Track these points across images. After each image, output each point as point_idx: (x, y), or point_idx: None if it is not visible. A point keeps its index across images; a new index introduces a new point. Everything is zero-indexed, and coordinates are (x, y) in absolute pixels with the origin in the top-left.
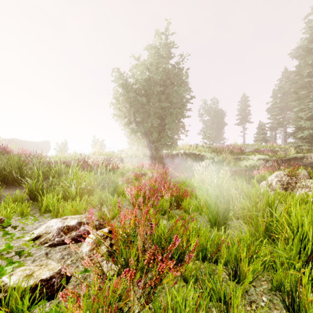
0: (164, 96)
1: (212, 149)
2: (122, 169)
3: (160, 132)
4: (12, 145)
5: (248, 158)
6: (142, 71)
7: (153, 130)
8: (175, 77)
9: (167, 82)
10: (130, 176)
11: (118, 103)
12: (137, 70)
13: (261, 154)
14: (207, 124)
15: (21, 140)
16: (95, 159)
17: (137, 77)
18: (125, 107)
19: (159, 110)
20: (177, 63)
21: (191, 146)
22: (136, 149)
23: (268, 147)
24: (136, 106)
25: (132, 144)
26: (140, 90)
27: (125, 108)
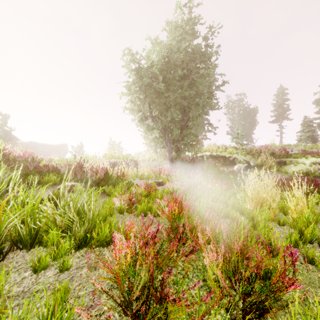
0: (187, 81)
1: (244, 151)
2: (134, 176)
3: (182, 129)
4: (30, 148)
5: (297, 161)
6: (159, 51)
7: (173, 127)
8: (203, 56)
9: (191, 66)
10: (139, 190)
11: (130, 93)
12: (153, 50)
13: (316, 156)
14: (235, 123)
15: (39, 143)
16: (96, 163)
17: (153, 59)
18: (139, 98)
19: (181, 100)
20: (205, 38)
21: (218, 148)
22: (153, 151)
23: (318, 148)
24: (151, 96)
25: (149, 145)
26: (157, 74)
27: (138, 100)
